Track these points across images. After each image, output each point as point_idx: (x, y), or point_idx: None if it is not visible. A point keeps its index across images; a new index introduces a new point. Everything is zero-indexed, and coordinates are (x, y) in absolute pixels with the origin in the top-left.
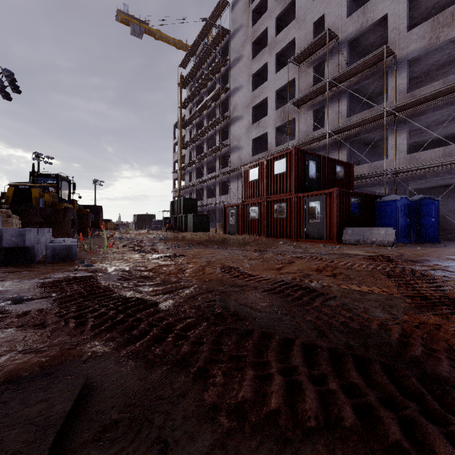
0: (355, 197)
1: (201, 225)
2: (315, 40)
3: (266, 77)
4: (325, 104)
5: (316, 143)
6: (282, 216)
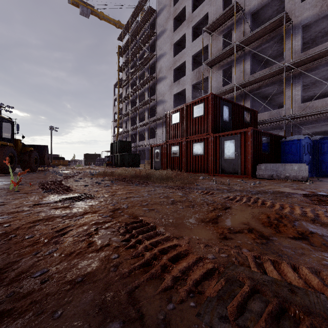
0: (265, 137)
1: (133, 161)
2: (225, 11)
3: (185, 47)
4: (232, 64)
5: (225, 96)
6: (200, 154)
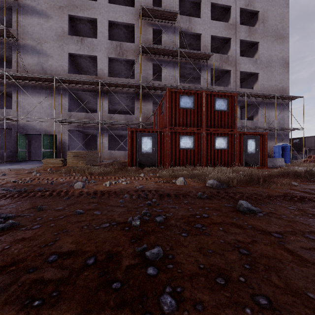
0: None
1: None
2: (169, 10)
3: None
4: (163, 64)
5: (155, 91)
6: (224, 148)
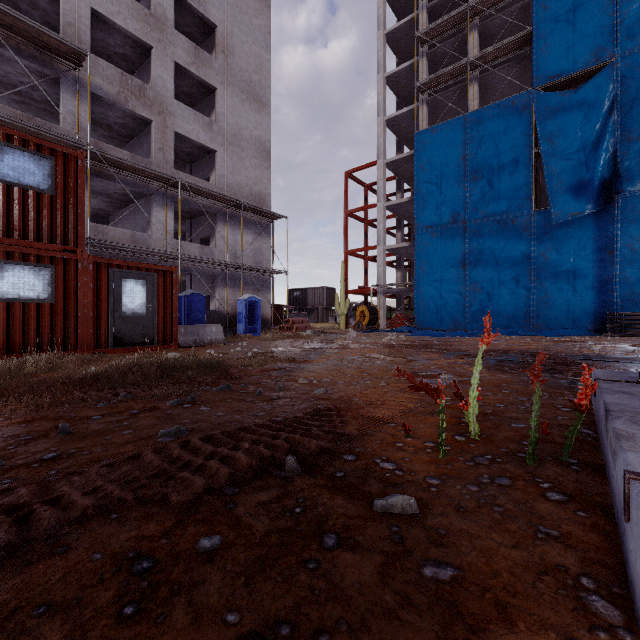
0: None
1: None
2: None
3: None
4: None
5: None
6: (37, 298)
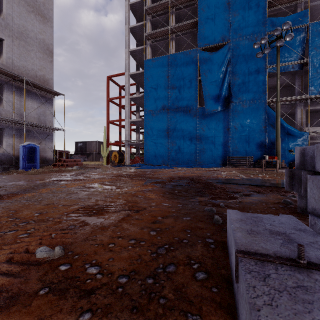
0: None
1: None
2: None
3: None
4: None
5: None
6: None
